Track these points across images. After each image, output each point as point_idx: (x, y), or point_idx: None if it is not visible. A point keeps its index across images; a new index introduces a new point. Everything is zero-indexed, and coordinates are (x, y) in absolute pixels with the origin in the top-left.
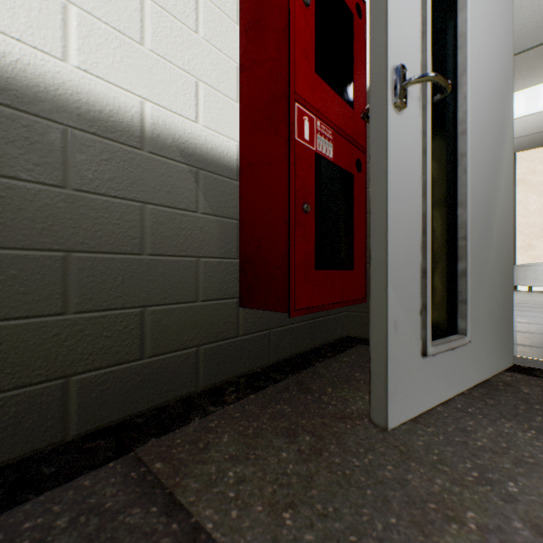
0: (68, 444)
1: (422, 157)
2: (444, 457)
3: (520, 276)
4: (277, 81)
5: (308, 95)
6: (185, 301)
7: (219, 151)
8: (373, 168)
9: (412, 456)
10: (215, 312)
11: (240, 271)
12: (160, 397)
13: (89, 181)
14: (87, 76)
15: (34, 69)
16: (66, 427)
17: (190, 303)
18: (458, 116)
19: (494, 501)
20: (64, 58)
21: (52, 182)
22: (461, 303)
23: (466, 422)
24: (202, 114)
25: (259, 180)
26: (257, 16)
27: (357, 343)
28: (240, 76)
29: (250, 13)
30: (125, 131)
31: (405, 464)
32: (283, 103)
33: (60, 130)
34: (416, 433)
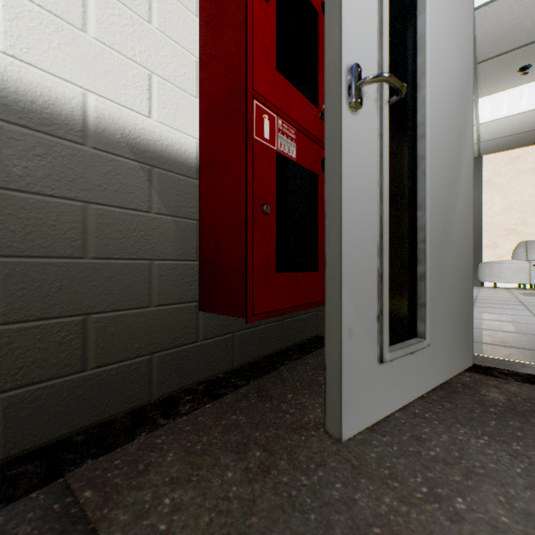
0: None
1: (380, 159)
2: (395, 471)
3: (486, 273)
4: (235, 77)
5: (268, 93)
6: (136, 307)
7: (176, 148)
8: (328, 170)
9: (363, 471)
10: (171, 317)
11: (200, 274)
12: (107, 410)
13: (18, 179)
14: (16, 63)
15: None
16: None
17: (142, 308)
18: (418, 119)
19: (440, 522)
20: None
21: None
22: (421, 306)
23: (421, 430)
24: (156, 109)
25: (218, 179)
26: (216, 9)
27: None
28: (200, 71)
29: (210, 5)
30: (63, 124)
31: (355, 481)
32: (242, 100)
33: None
34: (370, 443)
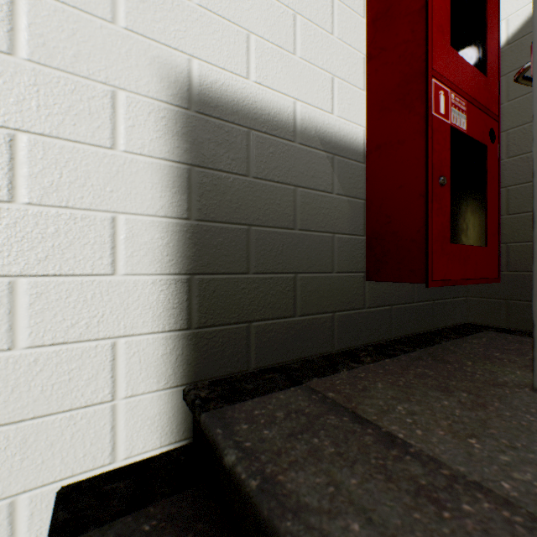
0: (251, 373)
1: None
2: None
3: None
4: (410, 62)
5: (443, 69)
6: (323, 271)
7: (349, 137)
8: None
9: None
10: (346, 284)
11: (366, 248)
12: (306, 351)
13: (261, 171)
14: (260, 88)
15: (231, 89)
16: (248, 361)
17: (327, 273)
18: None
19: None
20: (247, 76)
21: (240, 173)
22: None
23: None
24: (336, 106)
25: (388, 159)
26: (386, 5)
27: (482, 329)
28: (366, 66)
29: (378, 4)
30: (283, 128)
31: None
32: (418, 82)
33: (245, 132)
34: None
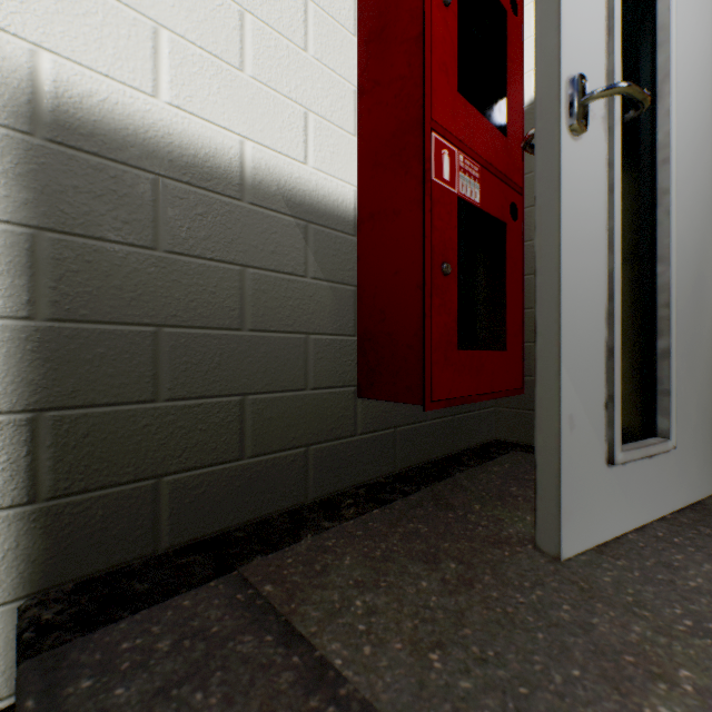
0: (159, 557)
1: (608, 196)
2: (642, 599)
3: None
4: (407, 106)
5: (448, 121)
6: (292, 389)
7: (332, 199)
8: (540, 213)
9: (597, 595)
10: (327, 404)
11: (358, 352)
12: (263, 507)
13: (182, 241)
14: (180, 114)
15: (122, 109)
16: (157, 537)
17: (298, 391)
18: (657, 139)
19: None
20: (154, 93)
21: (141, 243)
22: (663, 394)
23: (671, 556)
24: (312, 154)
25: (383, 234)
26: (381, 24)
27: (510, 448)
28: (358, 102)
29: (372, 20)
30: (222, 178)
31: (588, 604)
32: (416, 134)
33: (150, 180)
34: (600, 566)
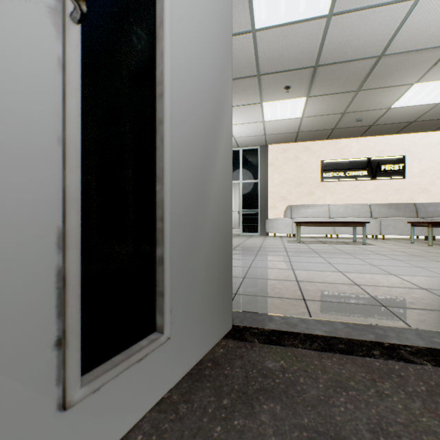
0: None
1: (63, 103)
2: None
3: (270, 226)
4: None
5: None
6: None
7: None
8: None
9: None
10: None
11: None
12: None
13: None
14: None
15: None
16: None
17: None
18: (157, 75)
19: None
20: None
21: None
22: (160, 295)
23: None
24: None
25: None
26: None
27: None
28: None
29: None
30: None
31: None
32: None
33: None
34: None
